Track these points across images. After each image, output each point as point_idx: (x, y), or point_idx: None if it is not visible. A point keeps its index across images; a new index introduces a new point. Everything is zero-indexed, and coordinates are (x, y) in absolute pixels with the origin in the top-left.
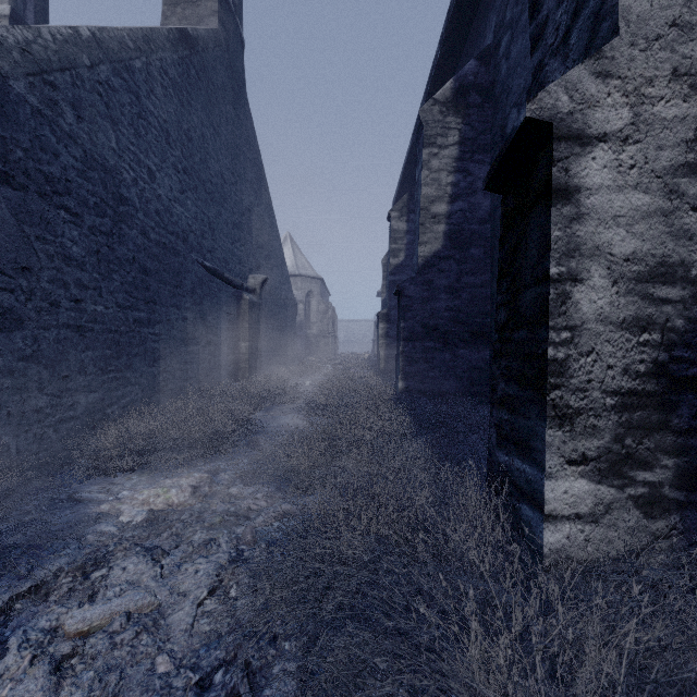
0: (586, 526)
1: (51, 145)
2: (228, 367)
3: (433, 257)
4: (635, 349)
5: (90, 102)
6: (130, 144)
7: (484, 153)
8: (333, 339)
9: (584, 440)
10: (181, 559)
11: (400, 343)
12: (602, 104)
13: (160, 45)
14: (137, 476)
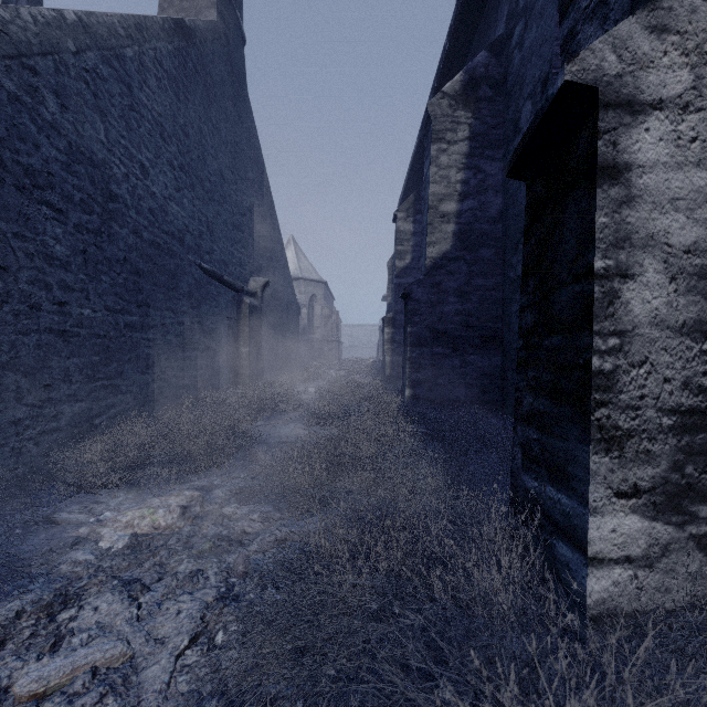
0: (638, 571)
1: (31, 135)
2: (227, 373)
3: (442, 258)
4: (697, 358)
5: (76, 91)
6: (120, 137)
7: (495, 148)
8: (337, 344)
9: (636, 468)
10: (162, 595)
11: (407, 349)
12: (657, 64)
13: (154, 34)
14: (124, 493)
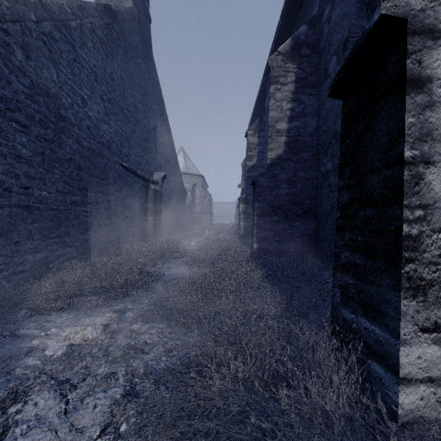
0: (438, 389)
1: (5, 75)
2: (139, 233)
3: (277, 159)
4: None
5: (36, 47)
6: (67, 79)
7: (312, 88)
8: (210, 214)
9: (436, 309)
10: (85, 392)
11: (254, 217)
12: None
13: (90, 13)
14: (67, 314)
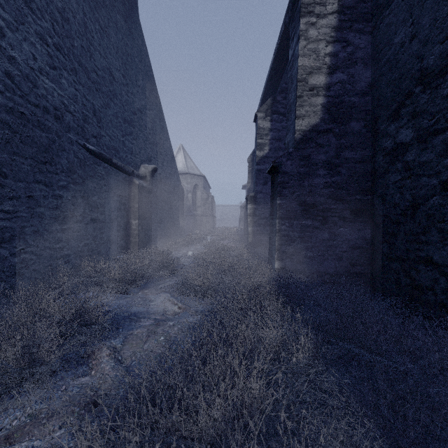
0: None
1: None
2: (119, 241)
3: (311, 131)
4: None
5: None
6: None
7: (364, 21)
8: (212, 217)
9: None
10: None
11: (276, 221)
12: None
13: None
14: None
